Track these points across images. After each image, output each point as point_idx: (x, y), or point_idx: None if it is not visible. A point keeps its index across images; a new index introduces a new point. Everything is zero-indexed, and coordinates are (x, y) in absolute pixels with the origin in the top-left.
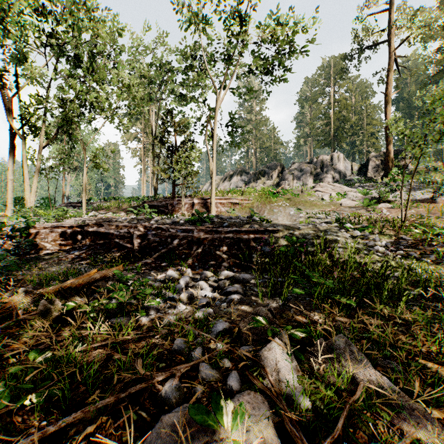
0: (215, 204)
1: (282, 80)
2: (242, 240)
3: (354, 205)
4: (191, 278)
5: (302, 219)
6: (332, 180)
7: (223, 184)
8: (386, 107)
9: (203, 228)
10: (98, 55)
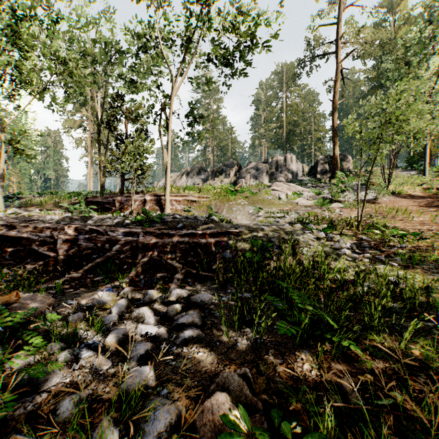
0: (170, 201)
1: (240, 73)
2: (199, 245)
3: (310, 204)
4: (129, 302)
5: (261, 218)
6: (286, 180)
7: (180, 181)
8: (333, 113)
9: (152, 231)
10: (25, 18)
